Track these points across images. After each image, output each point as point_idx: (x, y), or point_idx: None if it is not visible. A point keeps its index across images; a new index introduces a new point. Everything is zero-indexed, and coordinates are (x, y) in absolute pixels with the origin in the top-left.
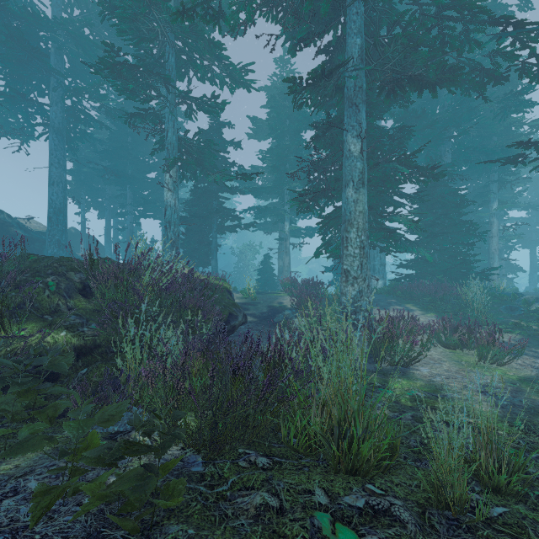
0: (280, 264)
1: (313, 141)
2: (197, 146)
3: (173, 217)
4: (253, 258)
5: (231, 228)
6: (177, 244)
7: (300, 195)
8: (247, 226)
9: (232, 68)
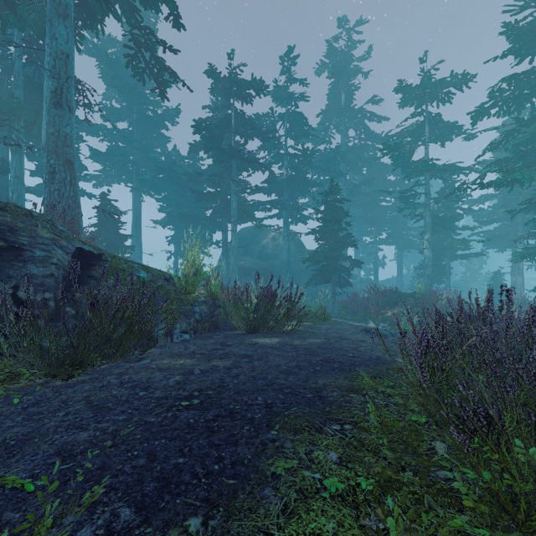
0: (513, 280)
1: (531, 221)
2: (442, 219)
3: (429, 263)
4: (480, 267)
5: (462, 256)
6: (431, 277)
7: (522, 250)
8: (477, 256)
9: (467, 168)
